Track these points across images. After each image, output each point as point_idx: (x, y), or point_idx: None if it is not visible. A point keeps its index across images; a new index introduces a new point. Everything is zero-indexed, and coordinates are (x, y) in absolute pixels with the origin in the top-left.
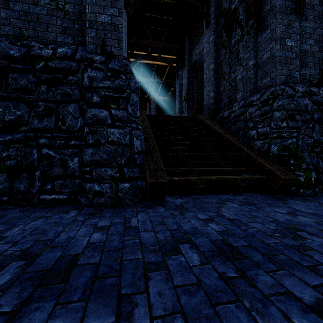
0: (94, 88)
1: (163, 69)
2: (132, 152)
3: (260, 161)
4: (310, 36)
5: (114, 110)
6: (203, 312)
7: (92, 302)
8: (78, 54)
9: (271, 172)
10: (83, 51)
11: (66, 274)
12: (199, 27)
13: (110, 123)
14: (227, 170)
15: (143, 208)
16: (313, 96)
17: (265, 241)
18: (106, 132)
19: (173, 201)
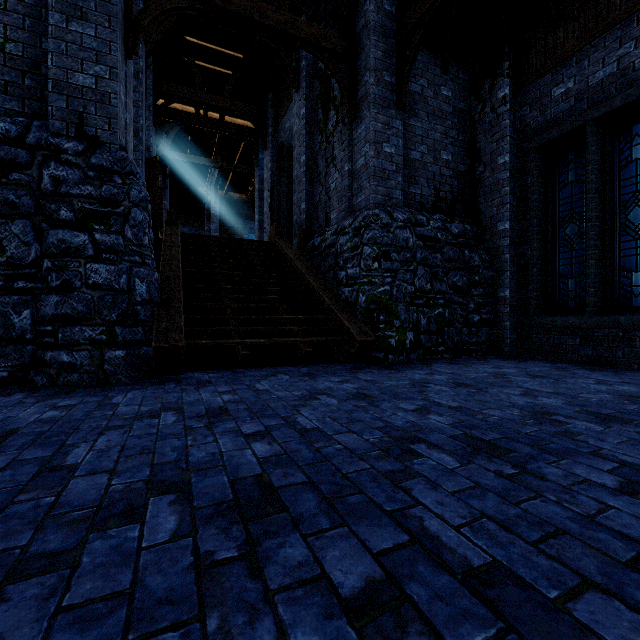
0: (62, 196)
1: (235, 144)
2: (132, 302)
3: (340, 317)
4: (421, 140)
5: (100, 234)
6: (143, 444)
7: (30, 450)
8: (32, 135)
9: (349, 333)
10: (41, 130)
11: (2, 439)
12: (289, 84)
13: (92, 255)
14: (290, 330)
15: (144, 385)
16: (419, 226)
17: (270, 404)
18: (84, 269)
19: (201, 376)
